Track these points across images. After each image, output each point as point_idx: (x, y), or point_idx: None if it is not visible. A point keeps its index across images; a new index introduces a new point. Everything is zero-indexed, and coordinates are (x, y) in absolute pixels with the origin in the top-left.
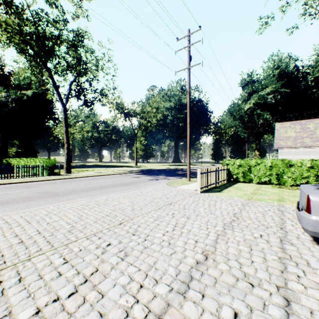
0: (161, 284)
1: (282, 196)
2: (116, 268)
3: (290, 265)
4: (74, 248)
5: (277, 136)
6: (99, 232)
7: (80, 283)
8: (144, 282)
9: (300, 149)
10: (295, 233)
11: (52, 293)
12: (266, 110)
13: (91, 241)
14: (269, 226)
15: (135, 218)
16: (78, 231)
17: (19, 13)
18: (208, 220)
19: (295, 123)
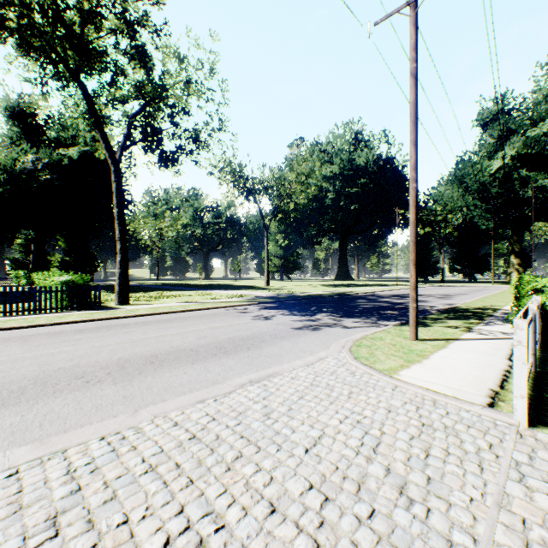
0: None
1: None
2: None
3: None
4: None
5: None
6: None
7: None
8: None
9: None
10: None
11: None
12: (541, 170)
13: None
14: None
15: None
16: None
17: None
18: None
19: None
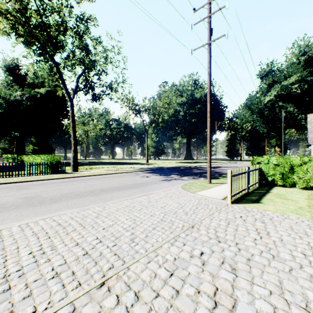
0: None
1: None
2: None
3: None
4: None
5: (311, 129)
6: None
7: None
8: None
9: None
10: None
11: None
12: (289, 102)
13: None
14: None
15: (134, 263)
16: (5, 309)
17: None
18: (280, 282)
19: None
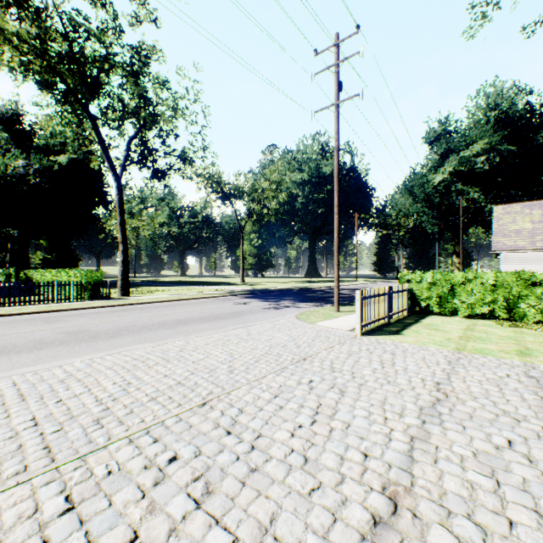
0: None
1: (525, 345)
2: (181, 535)
3: None
4: (96, 468)
5: (497, 229)
6: (157, 423)
7: None
8: None
9: (542, 253)
10: None
11: None
12: (473, 184)
13: (137, 448)
14: (522, 417)
15: (235, 390)
16: (114, 420)
17: (39, 17)
18: (385, 399)
19: (531, 205)
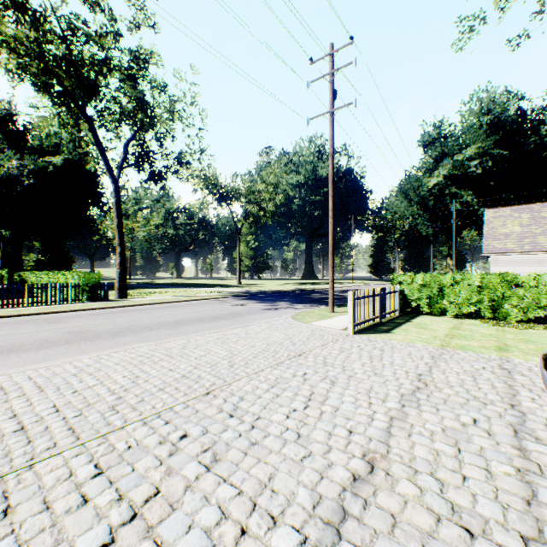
0: (283, 528)
1: (505, 341)
2: (195, 489)
3: (543, 487)
4: (118, 444)
5: (488, 232)
6: (167, 409)
7: (121, 521)
8: (250, 523)
9: (530, 256)
10: (541, 415)
11: (63, 545)
12: (466, 188)
13: (152, 429)
14: (489, 401)
15: (235, 381)
16: (128, 407)
17: (38, 21)
18: (371, 388)
19: (520, 209)
